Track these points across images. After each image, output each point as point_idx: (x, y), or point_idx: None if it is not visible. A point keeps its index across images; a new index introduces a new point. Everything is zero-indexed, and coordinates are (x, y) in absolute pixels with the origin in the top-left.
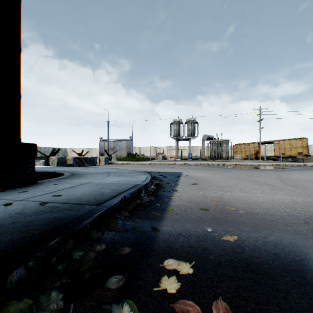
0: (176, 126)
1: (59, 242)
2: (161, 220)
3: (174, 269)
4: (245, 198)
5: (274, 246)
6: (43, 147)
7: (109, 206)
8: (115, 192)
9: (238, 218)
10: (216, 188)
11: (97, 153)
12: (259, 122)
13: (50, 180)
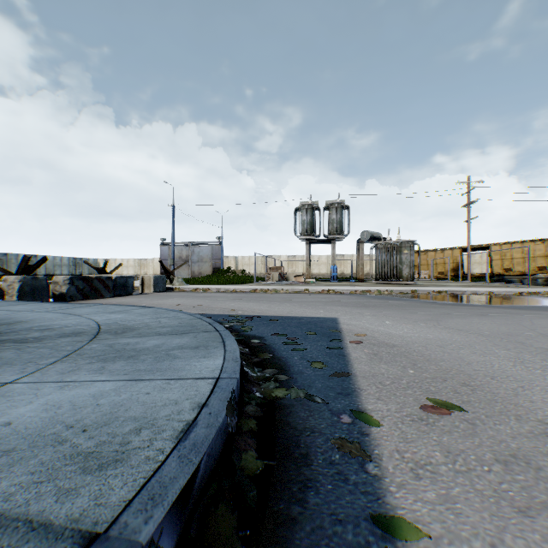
0: (306, 214)
1: None
2: None
3: None
4: None
5: None
6: (51, 257)
7: None
8: None
9: None
10: None
11: (156, 268)
12: (468, 207)
13: None
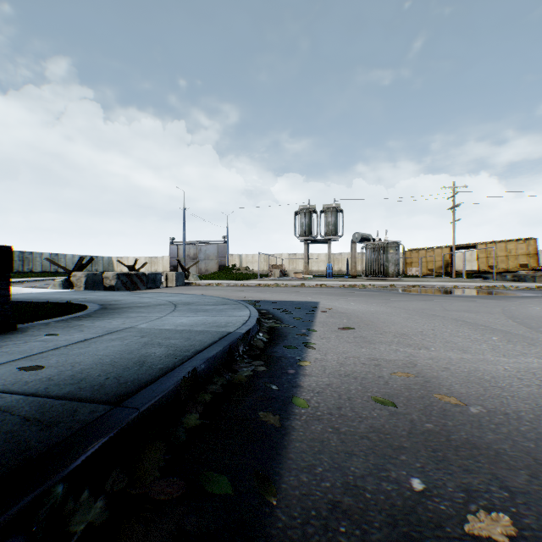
0: (305, 217)
1: None
2: (280, 441)
3: None
4: (466, 367)
5: None
6: (70, 256)
7: (145, 404)
8: (174, 357)
9: (477, 433)
10: (394, 339)
11: (166, 265)
12: (453, 210)
13: (49, 323)
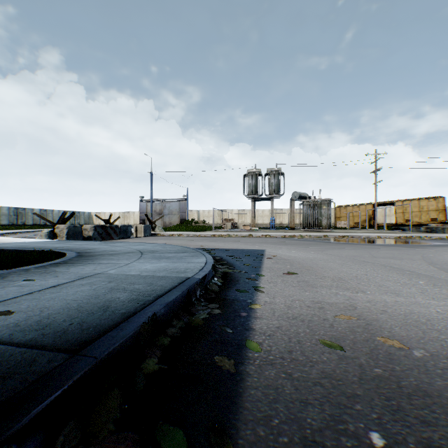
0: (252, 179)
1: None
2: (235, 388)
3: None
4: (402, 310)
5: None
6: (57, 211)
7: (104, 352)
8: (137, 302)
9: (425, 378)
10: (333, 283)
11: (136, 219)
12: (375, 173)
13: (29, 269)
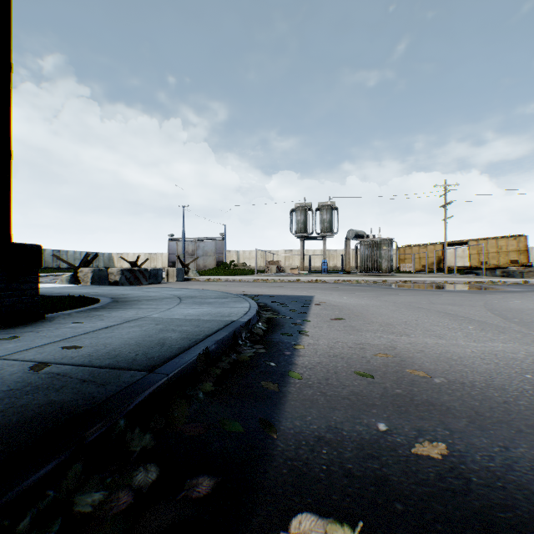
0: (300, 215)
1: (45, 475)
2: (278, 401)
3: None
4: (439, 350)
5: (533, 473)
6: (72, 252)
7: (172, 372)
8: (188, 340)
9: (435, 396)
10: (380, 328)
11: (165, 261)
12: (445, 207)
13: (70, 313)
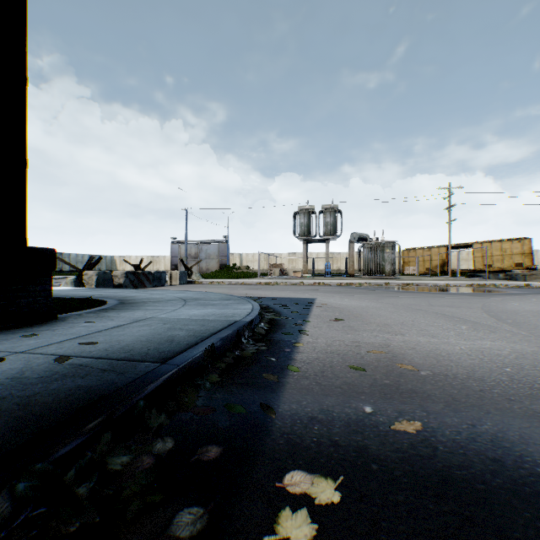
0: (304, 218)
1: (84, 439)
2: (278, 389)
3: (304, 492)
4: (430, 347)
5: (492, 444)
6: (74, 255)
7: (182, 363)
8: (195, 337)
9: (419, 385)
10: (377, 328)
11: (167, 264)
12: (449, 210)
13: (81, 314)
